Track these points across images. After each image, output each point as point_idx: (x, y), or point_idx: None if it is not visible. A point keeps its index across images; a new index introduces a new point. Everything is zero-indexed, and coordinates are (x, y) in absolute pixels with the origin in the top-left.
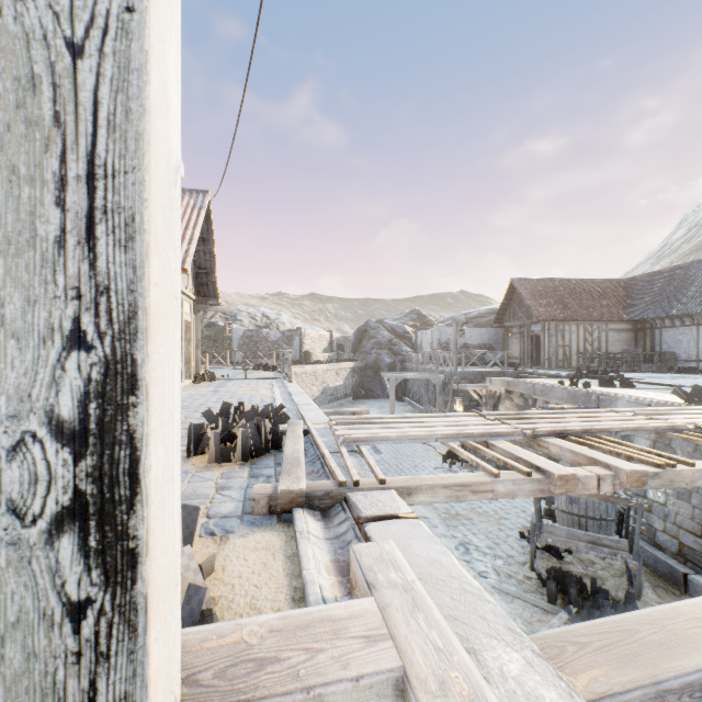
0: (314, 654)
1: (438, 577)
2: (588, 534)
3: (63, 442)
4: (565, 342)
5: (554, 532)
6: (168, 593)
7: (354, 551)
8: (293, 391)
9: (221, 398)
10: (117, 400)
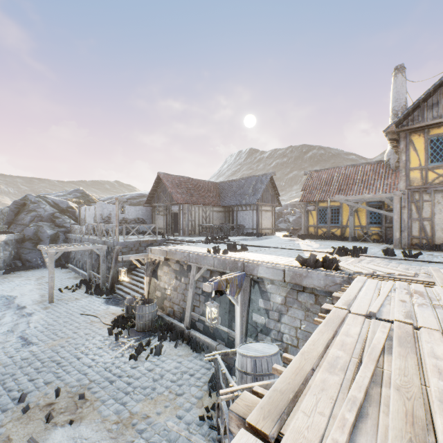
0: None
1: None
2: None
3: None
4: (192, 218)
5: None
6: None
7: None
8: None
9: None
10: None
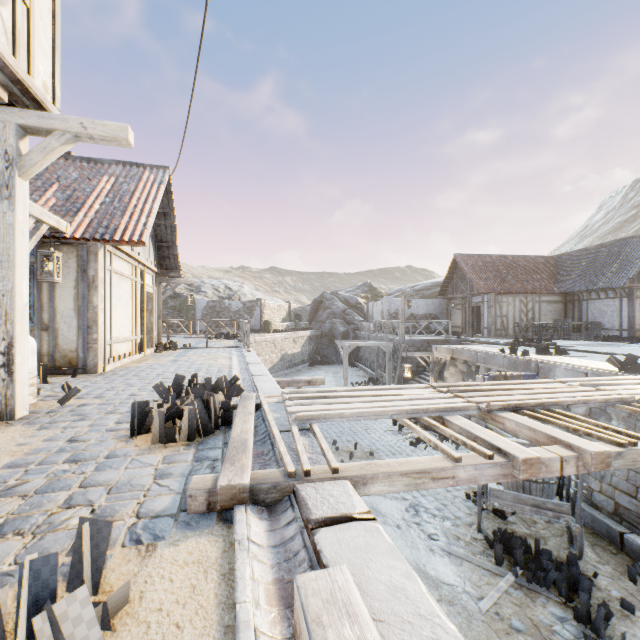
0: None
1: (403, 617)
2: (533, 498)
3: None
4: (503, 313)
5: (500, 496)
6: None
7: (299, 586)
8: (250, 360)
9: (179, 368)
10: None
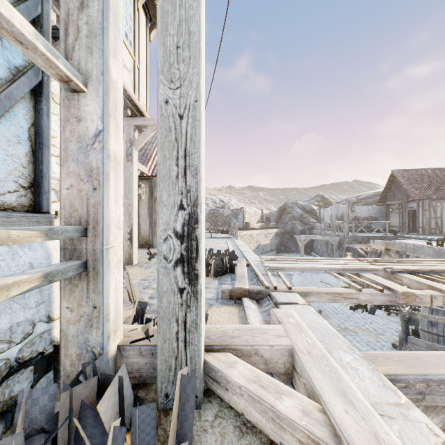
0: (254, 337)
1: (315, 327)
2: (443, 347)
3: (177, 238)
4: (437, 215)
5: (416, 343)
6: (203, 297)
7: (273, 310)
8: (239, 244)
9: None
10: (192, 226)
